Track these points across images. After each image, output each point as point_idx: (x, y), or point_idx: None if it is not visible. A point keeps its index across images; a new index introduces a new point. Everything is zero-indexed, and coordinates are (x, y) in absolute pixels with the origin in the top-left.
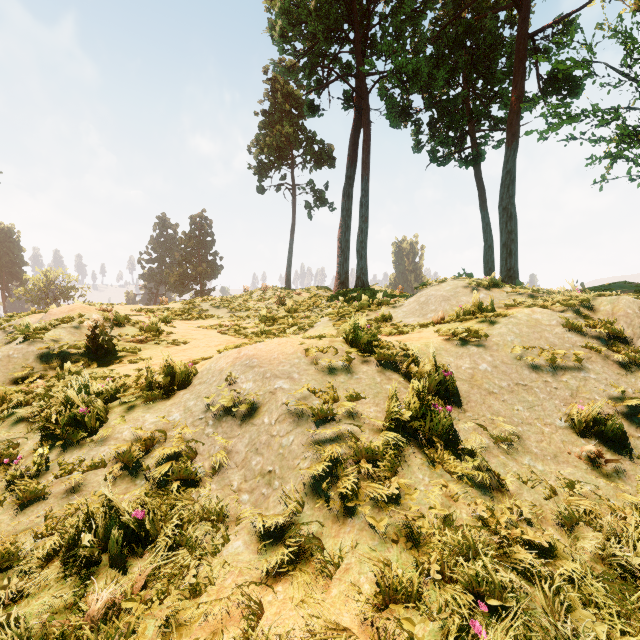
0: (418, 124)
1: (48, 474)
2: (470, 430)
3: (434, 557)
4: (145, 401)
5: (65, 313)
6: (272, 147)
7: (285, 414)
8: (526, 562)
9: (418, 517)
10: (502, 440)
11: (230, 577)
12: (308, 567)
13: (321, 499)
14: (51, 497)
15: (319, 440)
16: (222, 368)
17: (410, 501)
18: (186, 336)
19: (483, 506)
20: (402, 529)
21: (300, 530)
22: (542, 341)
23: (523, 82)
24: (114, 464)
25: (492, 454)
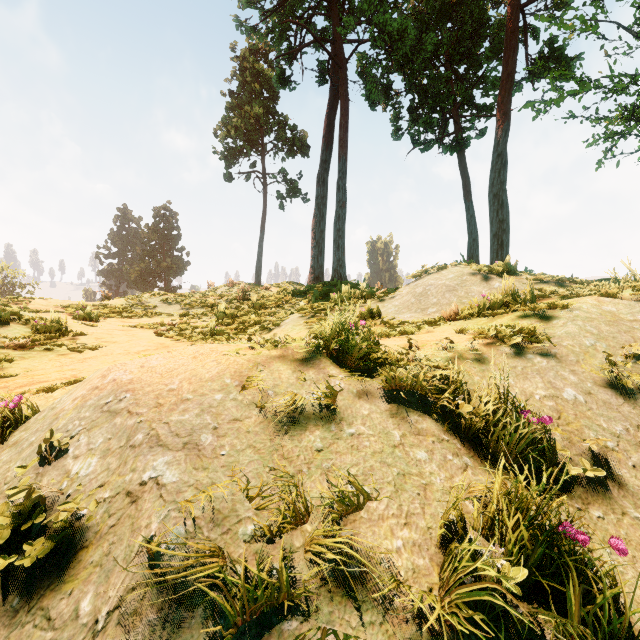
0: (398, 107)
1: None
2: (627, 568)
3: None
4: None
5: None
6: (240, 130)
7: (144, 586)
8: None
9: None
10: None
11: None
12: None
13: None
14: None
15: None
16: (60, 411)
17: None
18: (102, 338)
19: None
20: None
21: None
22: (639, 346)
23: (515, 57)
24: None
25: None
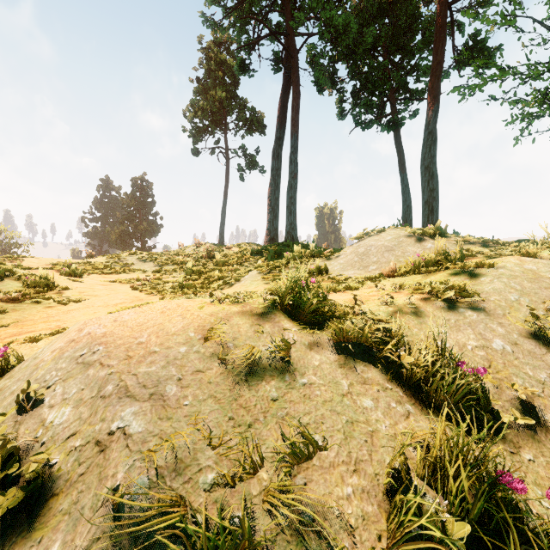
0: (342, 92)
1: None
2: None
3: None
4: None
5: None
6: (206, 111)
7: (108, 536)
8: None
9: None
10: None
11: None
12: None
13: None
14: None
15: None
16: (40, 362)
17: None
18: (85, 292)
19: None
20: None
21: None
22: None
23: (443, 48)
24: None
25: None
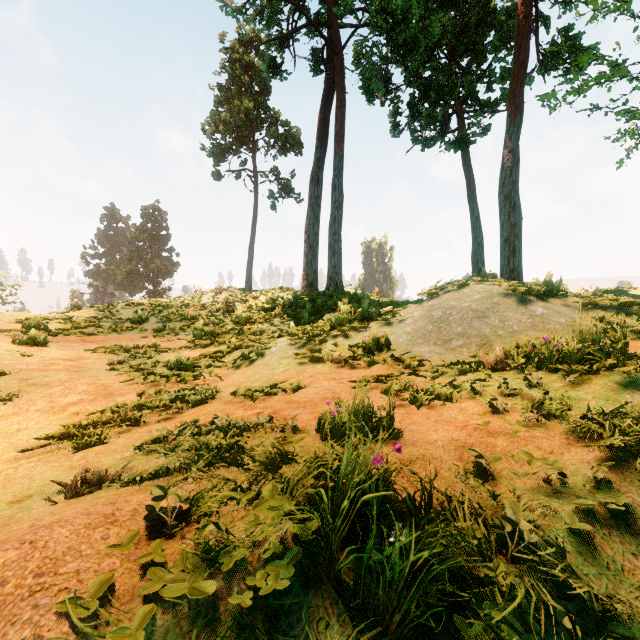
0: (397, 102)
1: None
2: None
3: None
4: None
5: None
6: (229, 125)
7: None
8: None
9: None
10: None
11: None
12: None
13: None
14: None
15: None
16: None
17: None
18: (29, 379)
19: None
20: None
21: None
22: None
23: (528, 45)
24: None
25: None
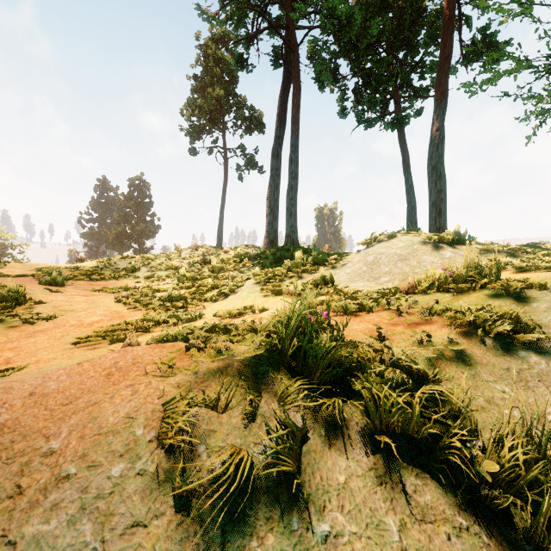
0: (344, 89)
1: None
2: None
3: None
4: None
5: None
6: (203, 109)
7: None
8: None
9: None
10: None
11: None
12: None
13: None
14: None
15: None
16: None
17: None
18: (60, 307)
19: None
20: None
21: None
22: None
23: (452, 42)
24: None
25: None
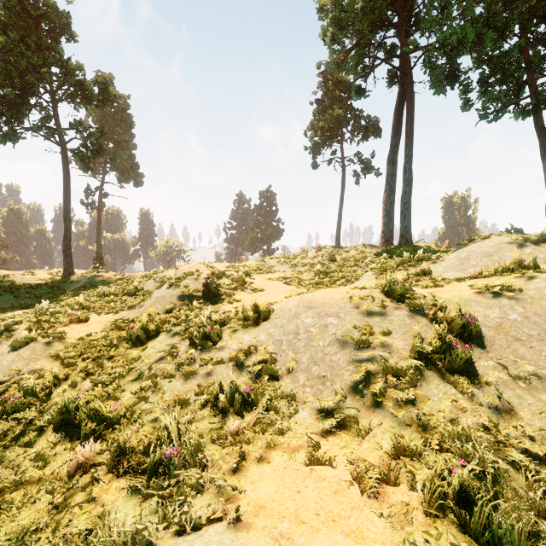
0: (466, 84)
1: (195, 364)
2: (490, 367)
3: (435, 436)
4: (243, 327)
5: (188, 269)
6: (324, 129)
7: (334, 340)
8: (516, 458)
9: (428, 415)
10: (521, 378)
11: (300, 429)
12: (348, 432)
13: (358, 395)
14: (199, 376)
15: (358, 359)
16: (290, 308)
17: (424, 405)
18: (261, 286)
19: (485, 417)
20: (415, 420)
21: (343, 412)
22: None
23: None
24: (229, 362)
25: (508, 387)
